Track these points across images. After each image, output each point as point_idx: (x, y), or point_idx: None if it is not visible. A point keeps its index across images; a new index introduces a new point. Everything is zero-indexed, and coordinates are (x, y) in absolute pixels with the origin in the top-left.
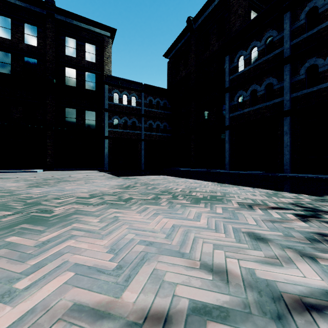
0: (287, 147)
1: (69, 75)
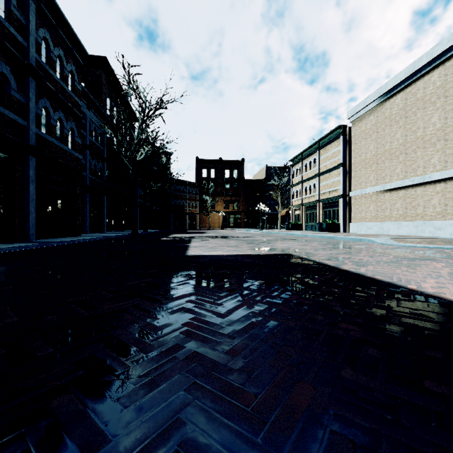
0: (33, 201)
1: None
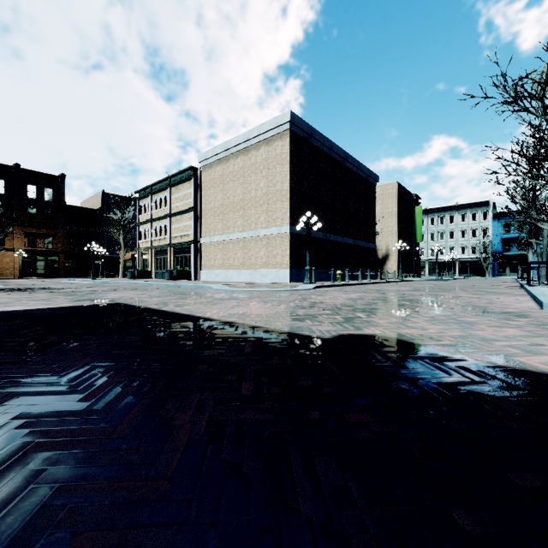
0: None
1: None
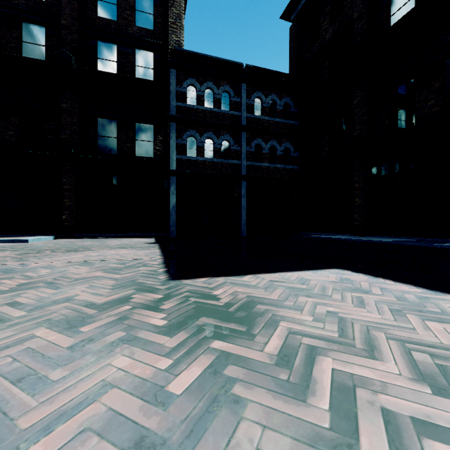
0: None
1: (105, 56)
